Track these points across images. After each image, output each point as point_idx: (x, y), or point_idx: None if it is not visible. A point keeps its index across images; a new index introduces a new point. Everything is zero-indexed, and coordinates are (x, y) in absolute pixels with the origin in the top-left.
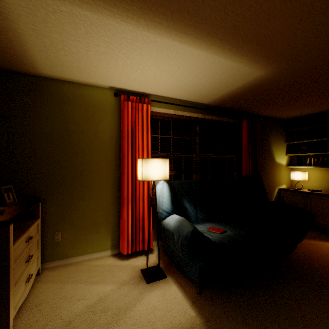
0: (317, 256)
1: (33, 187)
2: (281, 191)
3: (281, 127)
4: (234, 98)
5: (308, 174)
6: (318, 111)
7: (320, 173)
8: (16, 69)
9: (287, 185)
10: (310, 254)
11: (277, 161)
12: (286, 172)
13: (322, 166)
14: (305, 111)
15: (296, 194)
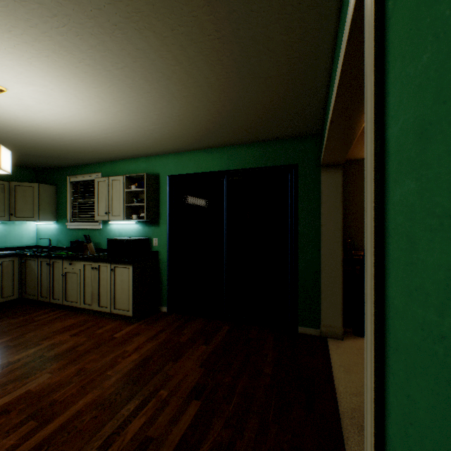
0: None
1: (355, 243)
2: None
3: None
4: None
5: None
6: None
7: None
8: (346, 159)
9: None
10: None
11: None
12: None
13: None
14: None
15: None
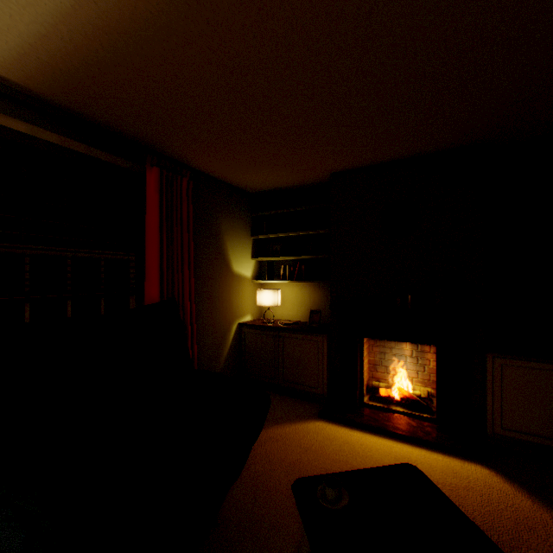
0: (281, 477)
1: None
2: (244, 328)
3: (245, 206)
4: (91, 80)
5: (284, 294)
6: (295, 184)
7: (298, 292)
8: None
9: (254, 316)
10: (268, 475)
11: (236, 270)
12: (253, 292)
13: (300, 279)
14: (276, 178)
15: (265, 333)
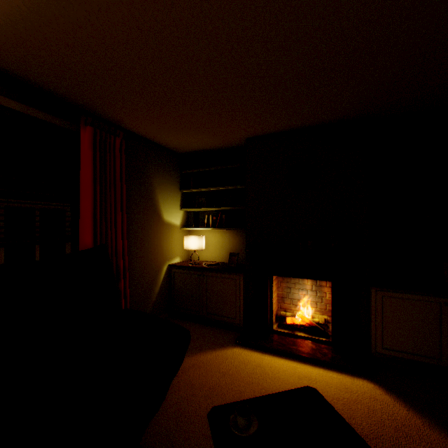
0: (201, 402)
1: None
2: (173, 269)
3: (174, 165)
4: (19, 39)
5: (208, 239)
6: (217, 146)
7: (220, 237)
8: None
9: (183, 258)
10: (190, 400)
11: (167, 219)
12: (182, 238)
13: (221, 227)
14: (201, 141)
15: (191, 272)
